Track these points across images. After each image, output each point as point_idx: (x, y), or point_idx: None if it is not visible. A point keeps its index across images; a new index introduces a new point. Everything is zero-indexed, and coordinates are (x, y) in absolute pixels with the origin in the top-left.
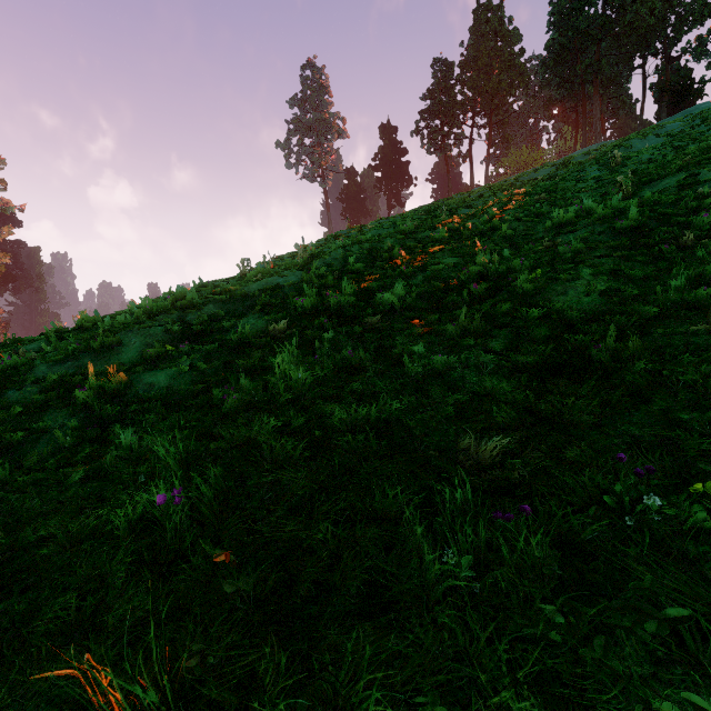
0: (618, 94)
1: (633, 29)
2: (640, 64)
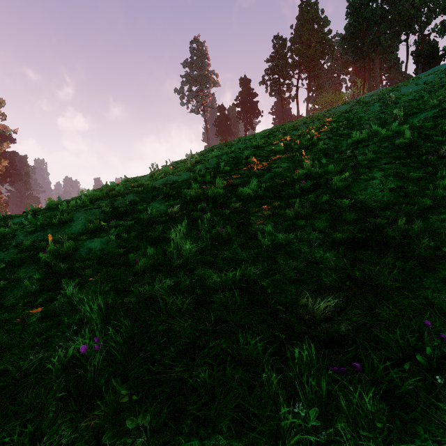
0: (390, 58)
1: (400, 16)
2: (405, 39)
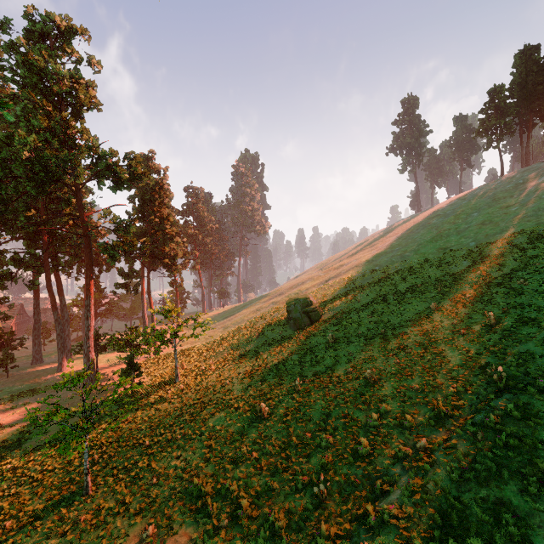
0: None
1: None
2: None
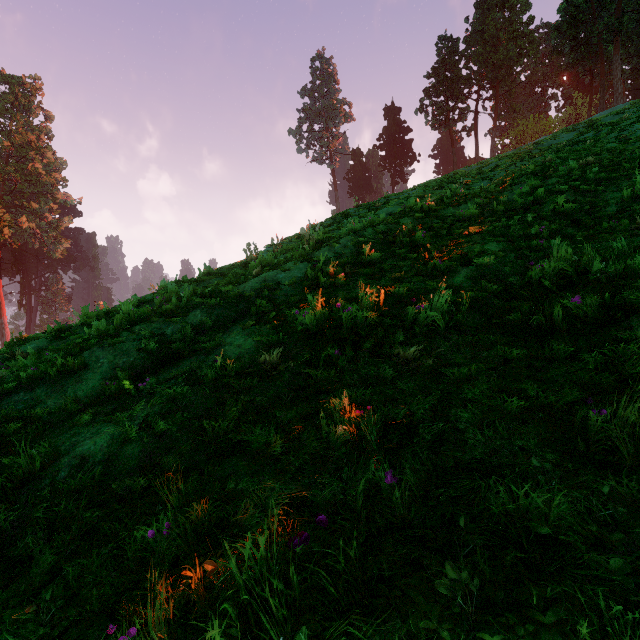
0: (638, 53)
1: None
2: None
